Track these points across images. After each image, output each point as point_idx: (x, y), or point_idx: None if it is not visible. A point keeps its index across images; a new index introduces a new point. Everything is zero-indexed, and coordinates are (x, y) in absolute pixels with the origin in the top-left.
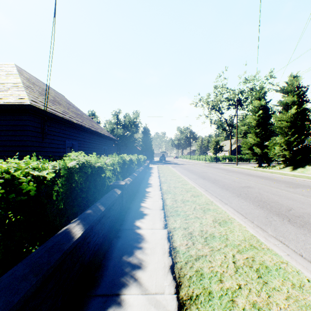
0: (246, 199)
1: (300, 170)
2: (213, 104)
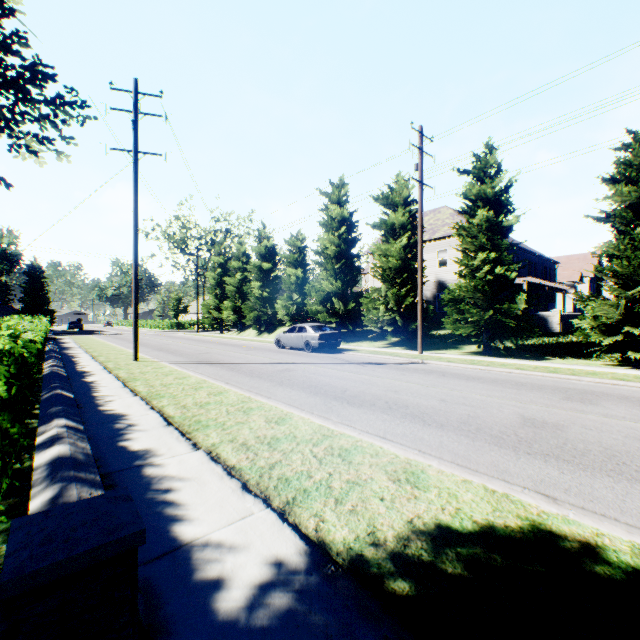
0: (152, 348)
1: (242, 334)
2: (176, 240)
